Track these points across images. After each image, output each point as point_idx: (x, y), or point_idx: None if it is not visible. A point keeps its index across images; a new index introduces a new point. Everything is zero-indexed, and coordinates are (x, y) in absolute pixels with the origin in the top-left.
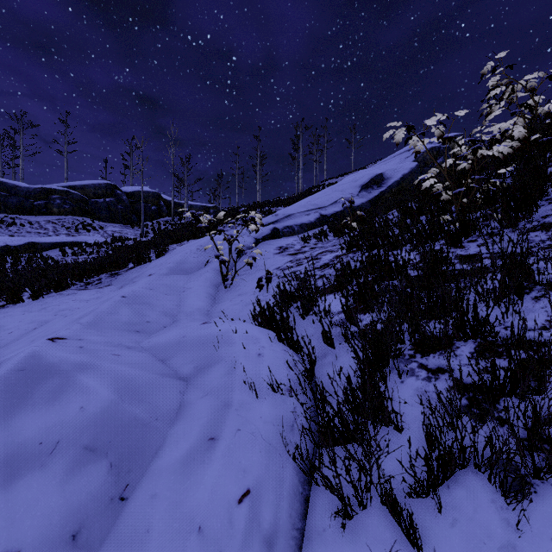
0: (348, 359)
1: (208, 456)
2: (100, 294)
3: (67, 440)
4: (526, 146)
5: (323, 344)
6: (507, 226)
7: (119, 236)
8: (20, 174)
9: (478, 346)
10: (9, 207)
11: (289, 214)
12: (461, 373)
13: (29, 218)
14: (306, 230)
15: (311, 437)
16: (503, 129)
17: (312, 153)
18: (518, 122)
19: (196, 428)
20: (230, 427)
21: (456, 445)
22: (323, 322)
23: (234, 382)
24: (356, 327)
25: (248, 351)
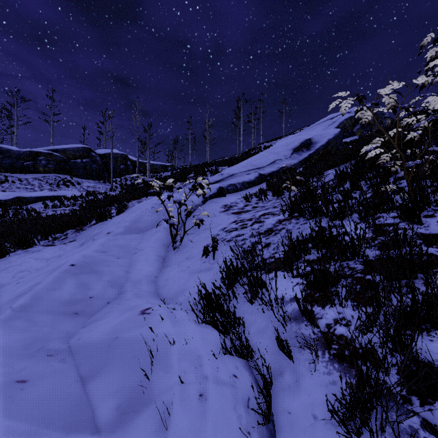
0: (313, 385)
1: None
2: (62, 251)
3: None
4: None
5: (277, 349)
6: None
7: (92, 191)
8: (14, 140)
9: None
10: (3, 167)
11: (232, 173)
12: None
13: (20, 176)
14: (247, 187)
15: None
16: None
17: (251, 122)
18: None
19: None
20: None
21: None
22: (275, 311)
23: None
24: (316, 327)
25: (187, 388)
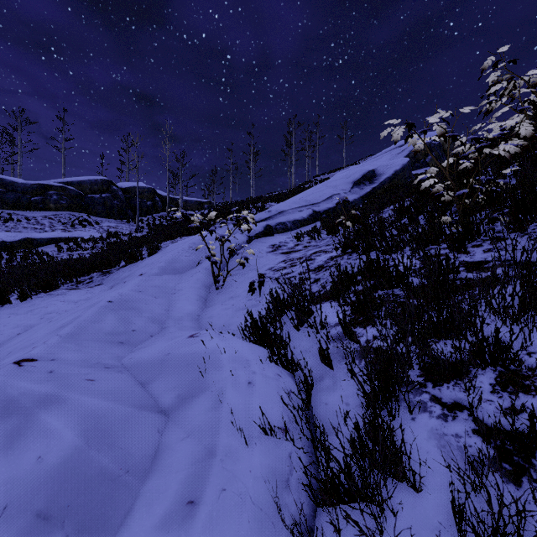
0: (348, 384)
1: (185, 529)
2: (90, 294)
3: (17, 504)
4: (529, 144)
5: (319, 363)
6: (514, 230)
7: (114, 232)
8: (18, 170)
9: (499, 376)
10: (7, 203)
11: (282, 210)
12: (494, 426)
13: (26, 214)
14: (299, 227)
15: (310, 494)
16: (508, 127)
17: (304, 150)
18: (526, 120)
19: (173, 485)
20: (213, 485)
21: (492, 522)
22: (320, 335)
23: (219, 421)
24: (356, 343)
25: (237, 378)
